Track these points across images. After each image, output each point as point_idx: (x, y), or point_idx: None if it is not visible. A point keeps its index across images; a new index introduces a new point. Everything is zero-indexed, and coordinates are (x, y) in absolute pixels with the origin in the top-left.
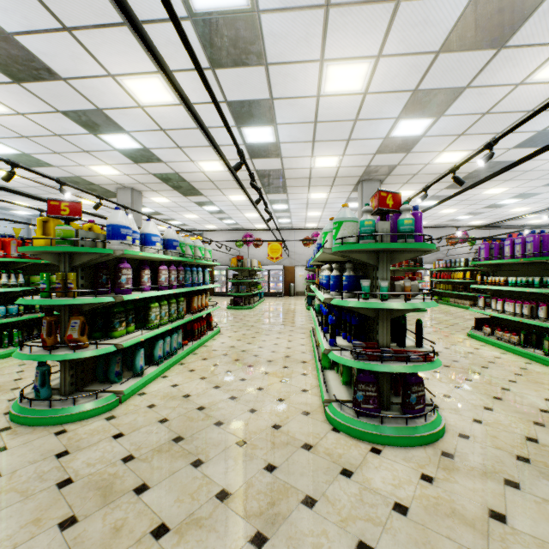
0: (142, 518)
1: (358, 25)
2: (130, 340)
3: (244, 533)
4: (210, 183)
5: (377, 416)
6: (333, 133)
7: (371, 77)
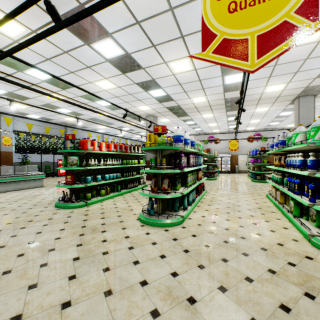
0: (235, 272)
1: None
2: (185, 191)
3: (298, 290)
4: (195, 108)
5: None
6: (285, 70)
7: None
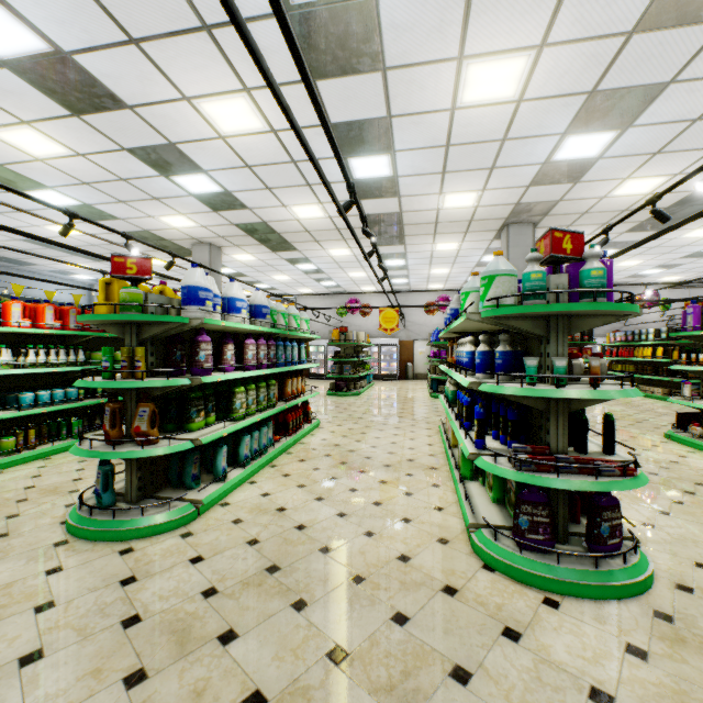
0: (230, 680)
1: (514, 2)
2: (210, 434)
3: None
4: (306, 233)
5: (550, 551)
6: (471, 160)
7: (528, 77)
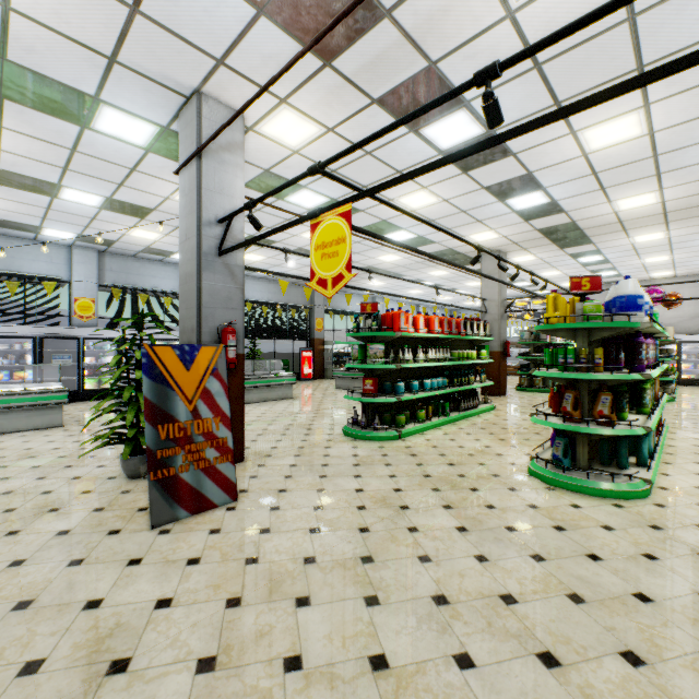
0: None
1: None
2: (649, 423)
3: None
4: (615, 224)
5: None
6: None
7: None
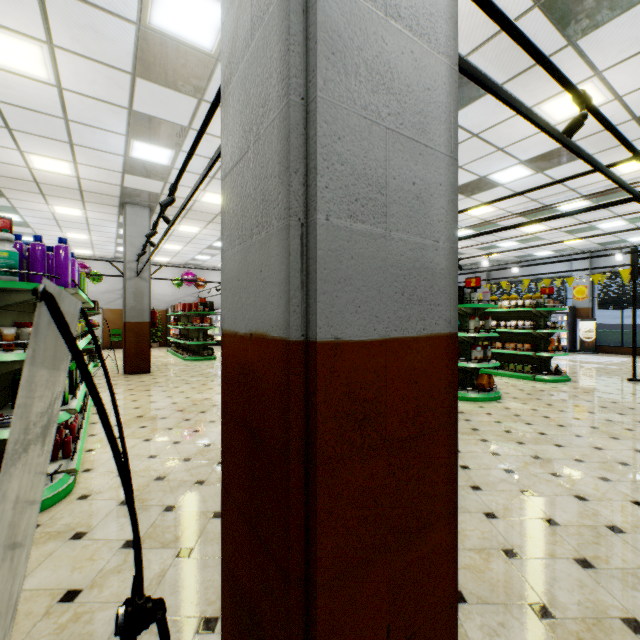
0: None
1: None
2: None
3: None
4: None
5: None
6: (38, 126)
7: (55, 68)
